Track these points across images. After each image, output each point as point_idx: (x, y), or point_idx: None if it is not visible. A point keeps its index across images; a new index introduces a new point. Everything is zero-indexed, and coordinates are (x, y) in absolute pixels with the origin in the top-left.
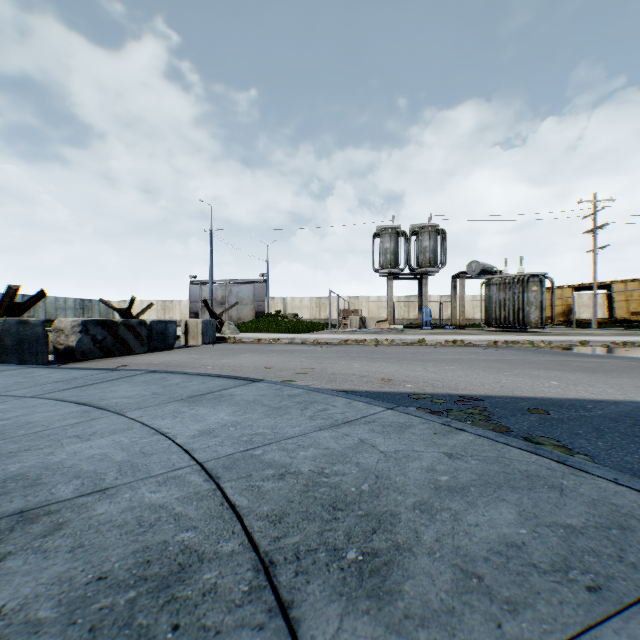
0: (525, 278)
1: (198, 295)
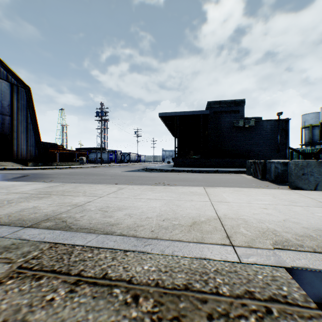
0: None
1: None
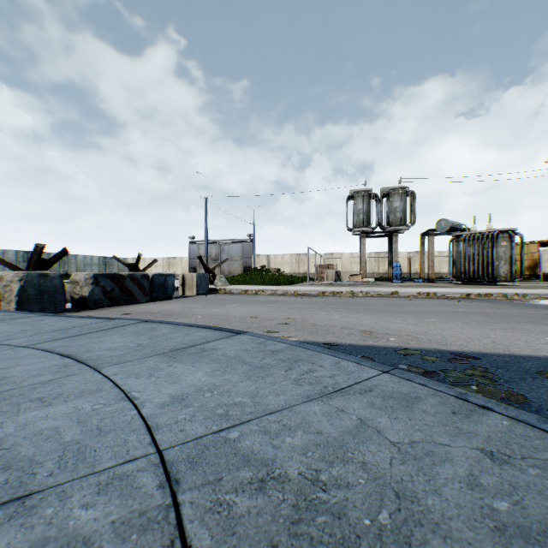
0: (494, 234)
1: (196, 253)
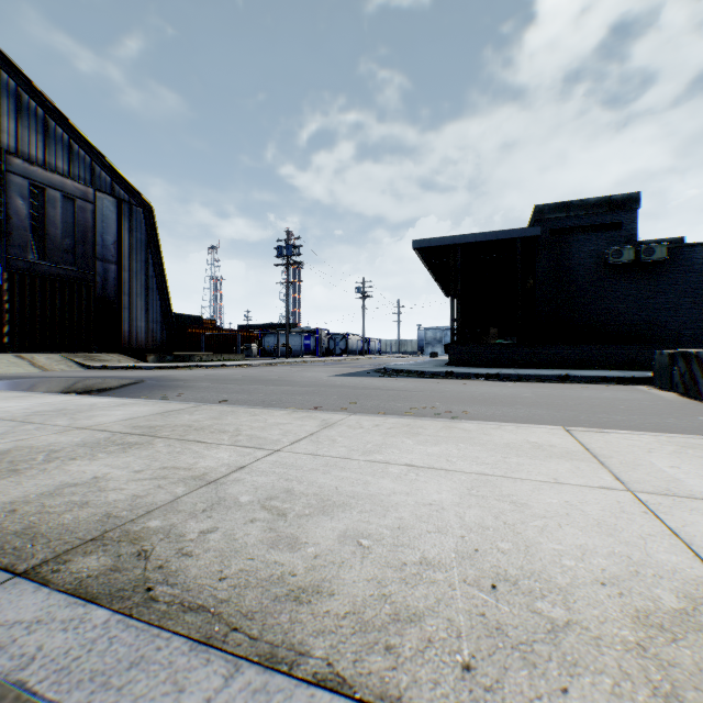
0: None
1: None
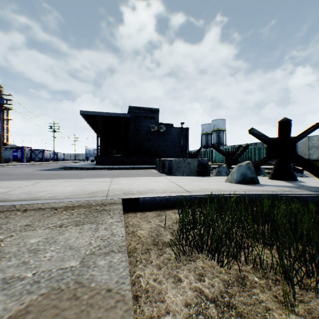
0: None
1: None
